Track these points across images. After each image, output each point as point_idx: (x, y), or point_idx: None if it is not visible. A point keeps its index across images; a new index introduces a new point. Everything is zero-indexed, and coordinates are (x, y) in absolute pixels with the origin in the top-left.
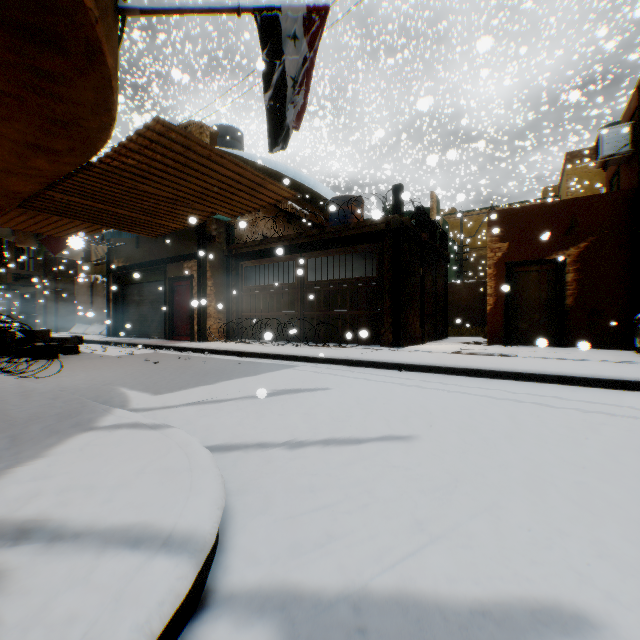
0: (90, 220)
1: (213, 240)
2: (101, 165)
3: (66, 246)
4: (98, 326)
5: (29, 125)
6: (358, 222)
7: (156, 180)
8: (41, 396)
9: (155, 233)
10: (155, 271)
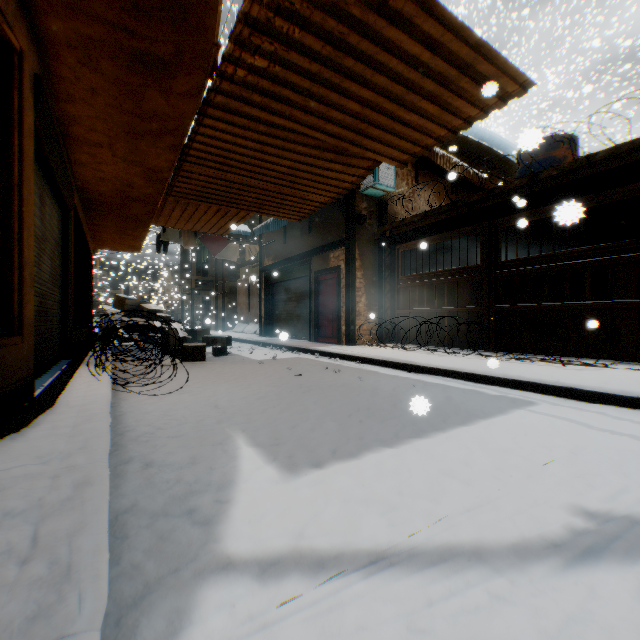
0: (232, 204)
1: (363, 221)
2: (221, 86)
3: (223, 247)
4: (253, 325)
5: (108, 1)
6: (614, 146)
7: (295, 105)
8: (37, 494)
9: (299, 215)
10: (300, 266)
